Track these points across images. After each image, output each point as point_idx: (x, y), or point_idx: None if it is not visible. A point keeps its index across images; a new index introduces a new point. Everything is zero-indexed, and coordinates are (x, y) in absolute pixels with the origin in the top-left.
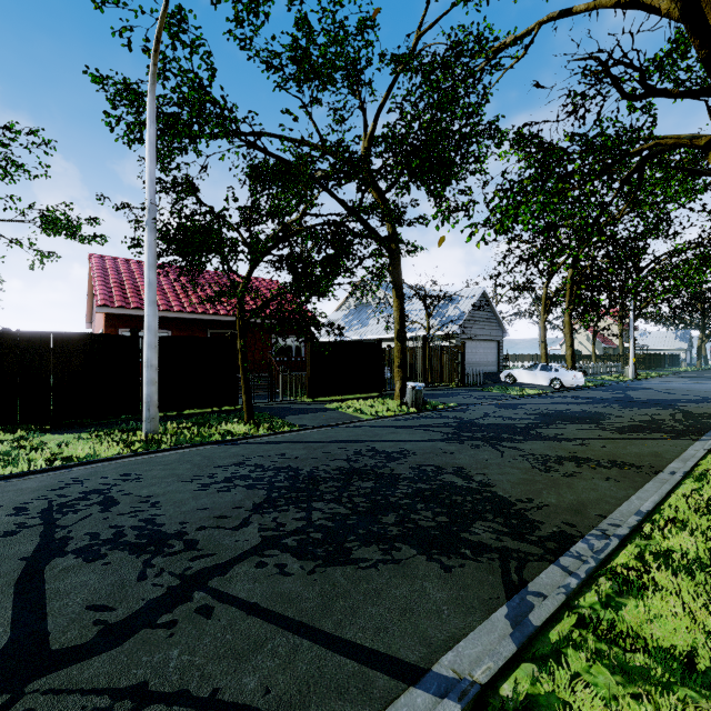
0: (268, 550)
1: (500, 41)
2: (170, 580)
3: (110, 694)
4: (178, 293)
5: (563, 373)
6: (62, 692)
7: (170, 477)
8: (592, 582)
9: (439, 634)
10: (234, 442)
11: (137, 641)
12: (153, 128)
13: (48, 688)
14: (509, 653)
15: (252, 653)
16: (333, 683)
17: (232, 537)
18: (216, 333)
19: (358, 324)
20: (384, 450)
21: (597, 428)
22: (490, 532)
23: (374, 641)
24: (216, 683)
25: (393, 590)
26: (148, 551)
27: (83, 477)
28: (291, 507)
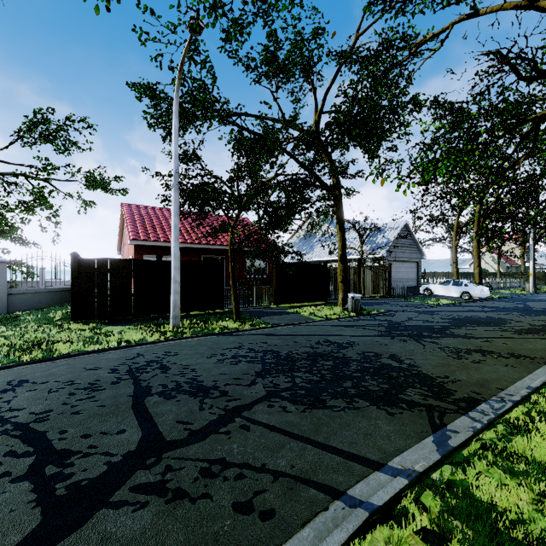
0: (272, 398)
1: (421, 39)
2: (218, 411)
3: (207, 462)
4: (181, 230)
5: (472, 288)
6: (182, 459)
7: (196, 354)
8: (492, 427)
9: (390, 448)
10: (230, 334)
11: (211, 439)
12: (177, 121)
13: (173, 457)
14: (436, 459)
15: (279, 449)
16: (329, 466)
17: (248, 390)
18: (206, 258)
19: (306, 250)
20: (336, 341)
21: (499, 330)
22: (419, 395)
23: (350, 448)
24: (263, 461)
25: (357, 423)
26: (199, 395)
27: (142, 352)
28: (280, 374)
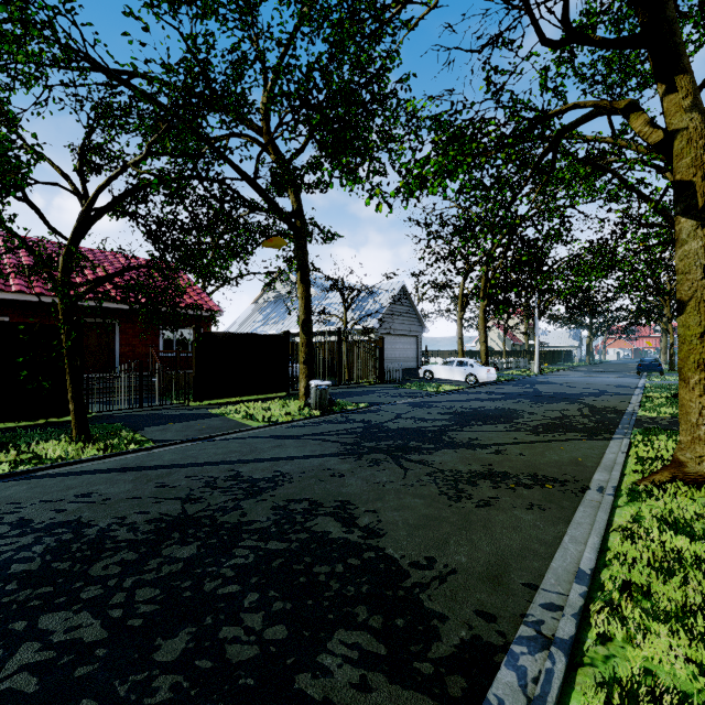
0: None
1: None
2: None
3: None
4: None
5: (478, 369)
6: None
7: None
8: None
9: None
10: (30, 475)
11: None
12: None
13: None
14: None
15: None
16: None
17: None
18: None
19: (275, 318)
20: (252, 476)
21: (512, 428)
22: (352, 663)
23: None
24: None
25: None
26: None
27: None
28: None
